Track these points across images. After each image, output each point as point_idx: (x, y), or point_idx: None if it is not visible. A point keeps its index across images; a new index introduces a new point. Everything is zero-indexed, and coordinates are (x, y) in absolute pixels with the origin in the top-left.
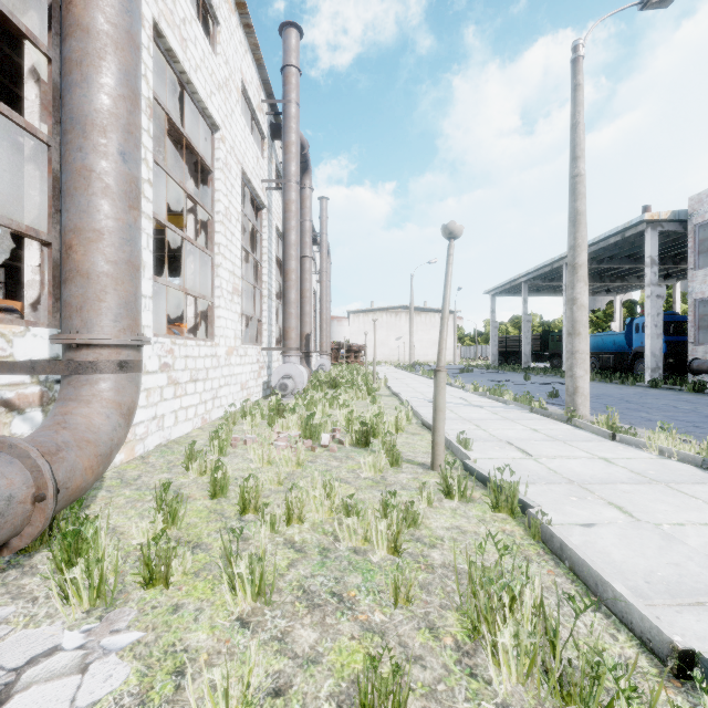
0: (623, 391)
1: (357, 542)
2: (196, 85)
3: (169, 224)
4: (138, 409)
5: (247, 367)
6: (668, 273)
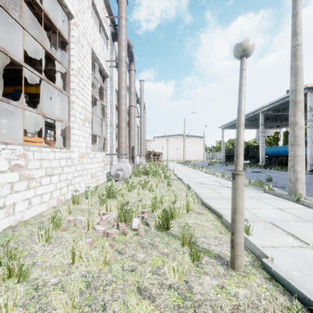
0: None
1: None
2: None
3: (25, 64)
4: None
5: (95, 164)
6: None
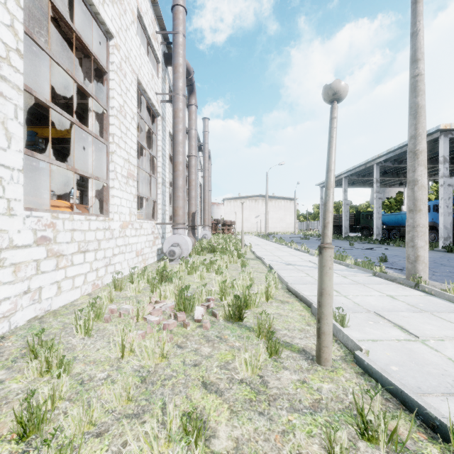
0: (429, 254)
1: None
2: None
3: (53, 105)
4: (0, 286)
5: (142, 238)
6: None
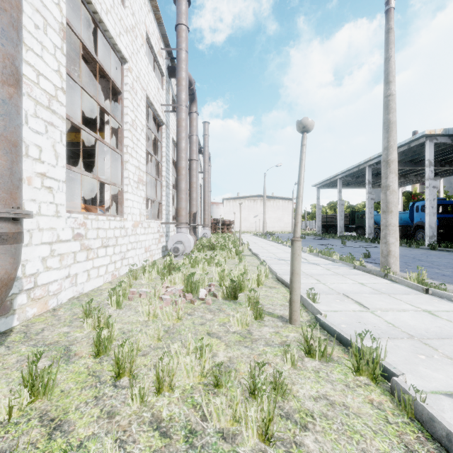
0: (412, 252)
1: (226, 423)
2: (107, 24)
3: (83, 126)
4: (52, 271)
5: (150, 236)
6: (436, 173)
